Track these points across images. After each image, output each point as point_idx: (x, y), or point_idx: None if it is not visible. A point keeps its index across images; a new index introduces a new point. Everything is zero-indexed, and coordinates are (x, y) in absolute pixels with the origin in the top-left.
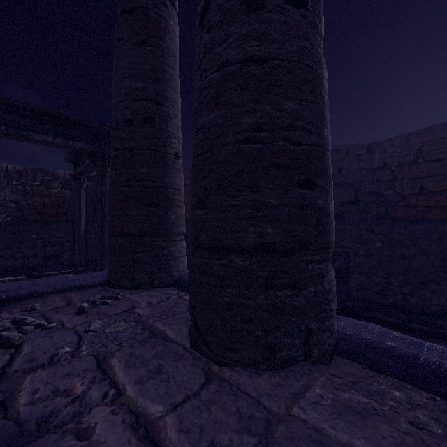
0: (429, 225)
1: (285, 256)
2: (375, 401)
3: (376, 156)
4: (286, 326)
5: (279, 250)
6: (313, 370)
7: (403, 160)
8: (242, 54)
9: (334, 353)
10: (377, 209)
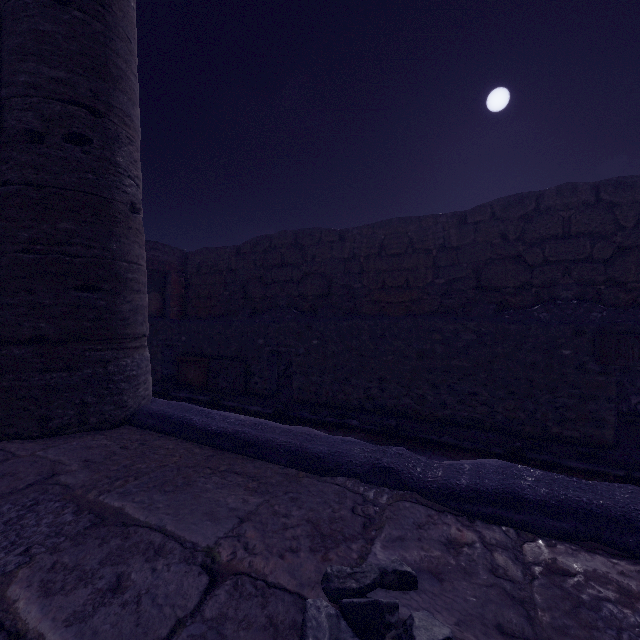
0: (352, 321)
1: (62, 346)
2: (113, 442)
3: (347, 244)
4: (59, 400)
5: (53, 341)
6: (89, 434)
7: (369, 252)
8: (22, 178)
9: (127, 424)
10: (347, 304)
